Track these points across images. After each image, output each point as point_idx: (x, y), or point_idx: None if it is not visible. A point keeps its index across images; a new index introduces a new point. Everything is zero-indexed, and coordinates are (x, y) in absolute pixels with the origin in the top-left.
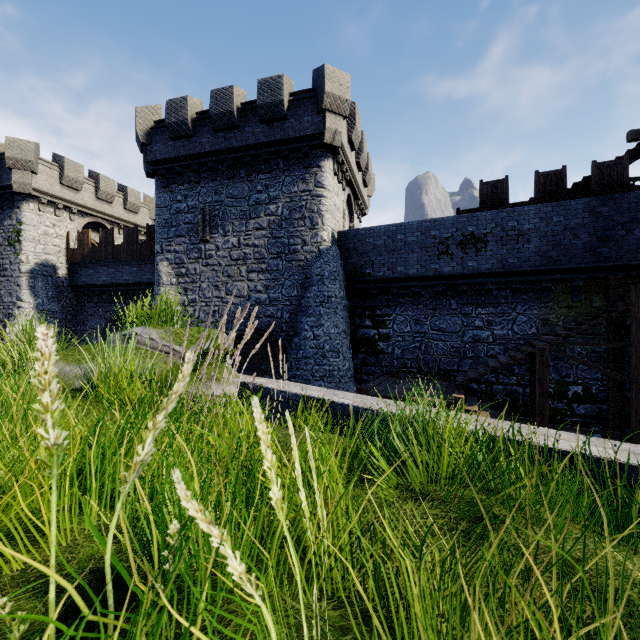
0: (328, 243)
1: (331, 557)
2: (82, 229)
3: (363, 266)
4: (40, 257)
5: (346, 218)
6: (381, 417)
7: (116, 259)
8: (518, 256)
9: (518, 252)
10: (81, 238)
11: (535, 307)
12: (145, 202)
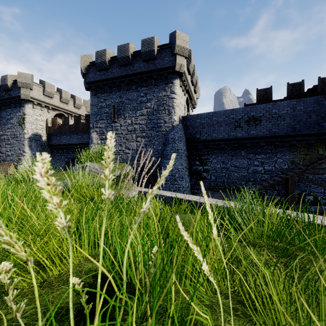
0: (177, 122)
1: (220, 272)
2: (53, 117)
3: (195, 134)
4: (34, 131)
5: (186, 109)
6: (222, 206)
7: (70, 131)
8: (278, 127)
9: (278, 125)
10: (53, 121)
11: (287, 154)
12: (84, 103)
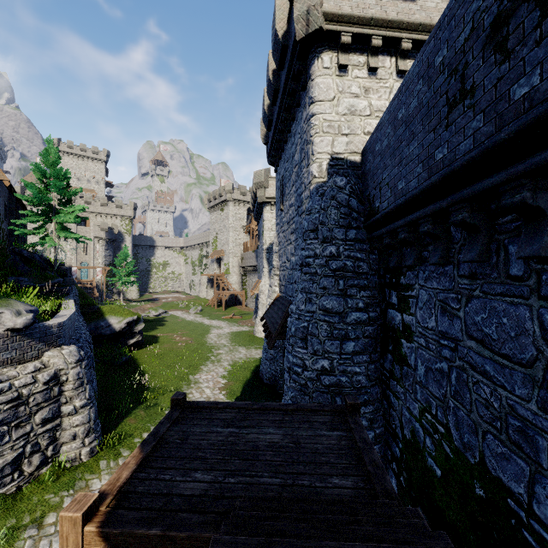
0: (319, 178)
1: None
2: None
3: (374, 197)
4: (272, 239)
5: None
6: None
7: None
8: None
9: None
10: None
11: None
12: None
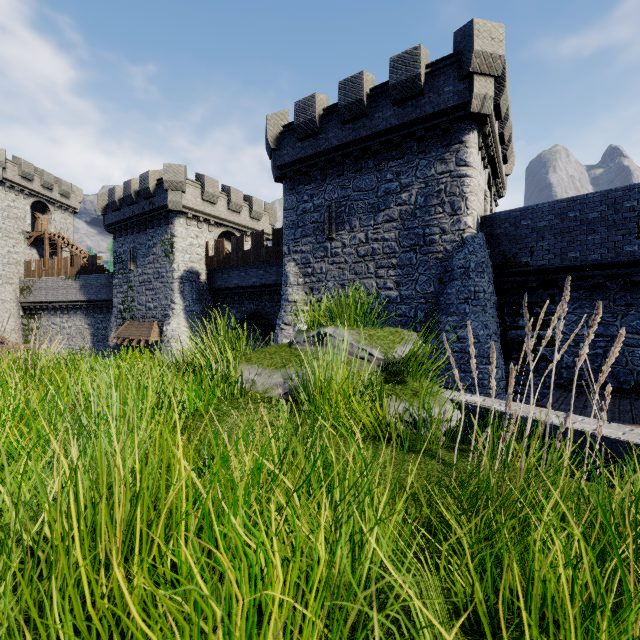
0: (473, 230)
1: None
2: (217, 238)
3: (517, 254)
4: (187, 265)
5: (488, 200)
6: None
7: (246, 263)
8: None
9: None
10: (217, 246)
11: None
12: (266, 209)
